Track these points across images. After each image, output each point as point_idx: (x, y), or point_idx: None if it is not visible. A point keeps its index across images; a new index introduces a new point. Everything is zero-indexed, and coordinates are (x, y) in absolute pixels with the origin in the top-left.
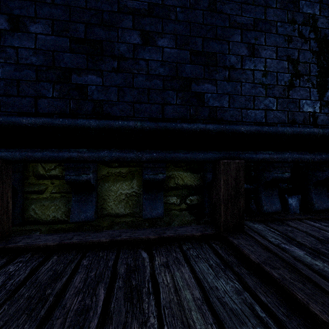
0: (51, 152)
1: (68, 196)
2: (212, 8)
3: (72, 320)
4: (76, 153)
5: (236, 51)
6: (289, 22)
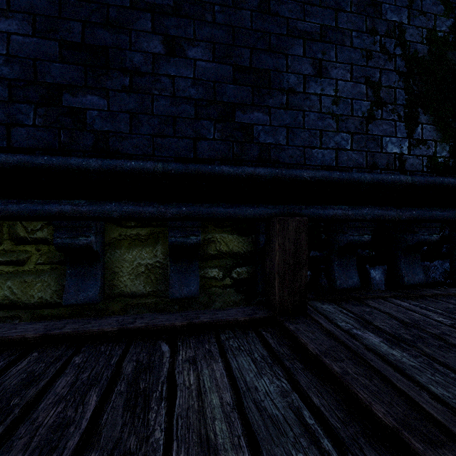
0: (32, 205)
1: (61, 268)
2: (263, 9)
3: (42, 438)
4: (70, 206)
5: (296, 69)
6: (368, 32)
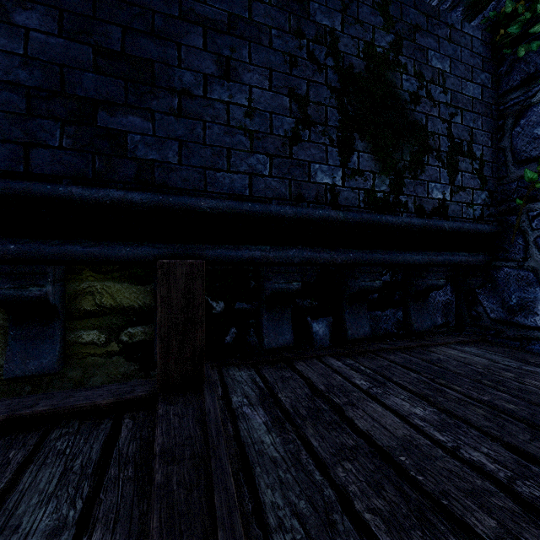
0: None
1: None
2: None
3: None
4: None
5: (194, 64)
6: (292, 32)
